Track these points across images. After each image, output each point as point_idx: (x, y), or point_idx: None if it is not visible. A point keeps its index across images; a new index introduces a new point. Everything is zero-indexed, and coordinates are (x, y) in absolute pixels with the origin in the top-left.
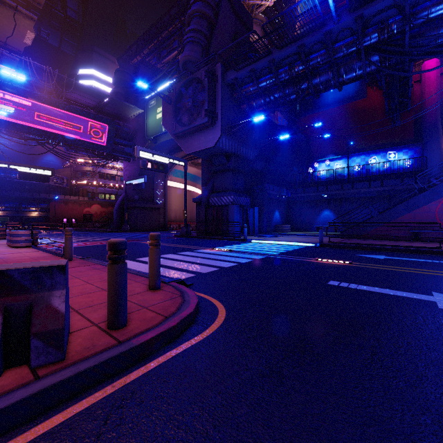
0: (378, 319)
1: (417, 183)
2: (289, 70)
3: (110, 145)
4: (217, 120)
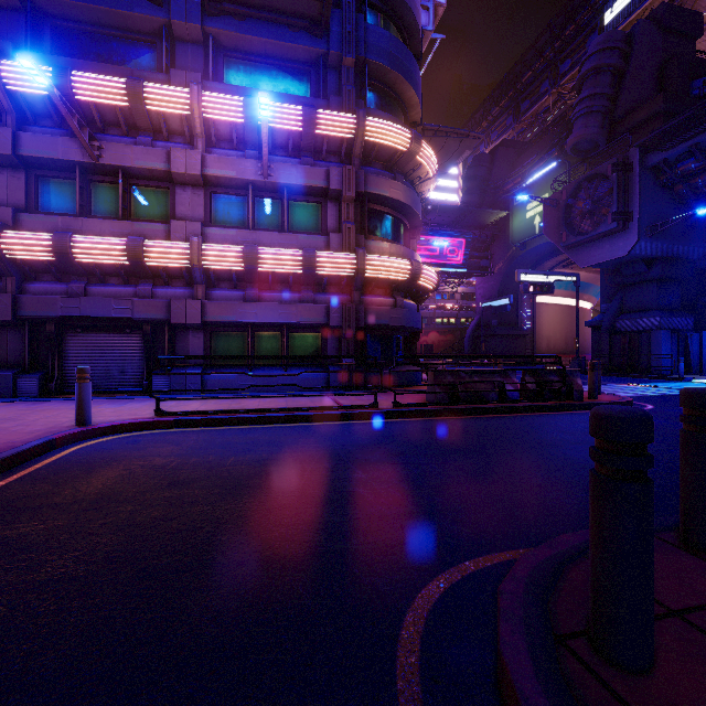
0: None
1: None
2: None
3: (464, 261)
4: (632, 222)
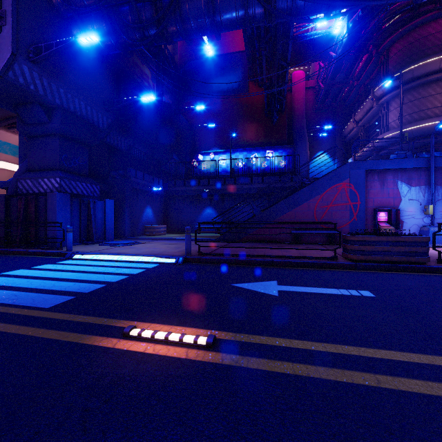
0: None
1: (292, 181)
2: None
3: None
4: (5, 25)
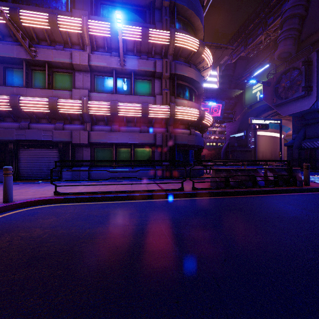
0: None
1: None
2: None
3: (221, 115)
4: (312, 91)
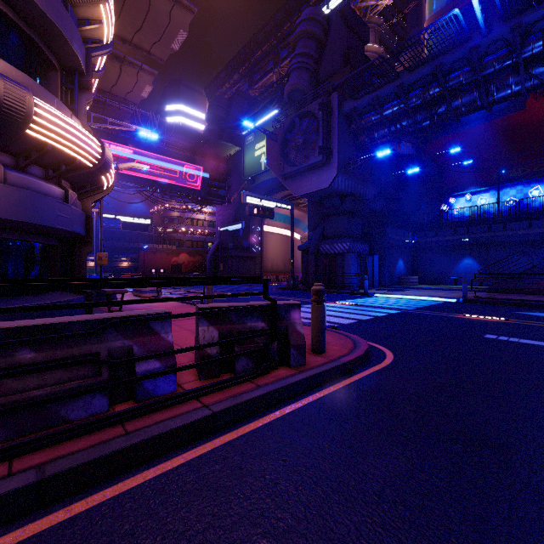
0: (543, 364)
1: None
2: (422, 94)
3: (204, 188)
4: (332, 158)
